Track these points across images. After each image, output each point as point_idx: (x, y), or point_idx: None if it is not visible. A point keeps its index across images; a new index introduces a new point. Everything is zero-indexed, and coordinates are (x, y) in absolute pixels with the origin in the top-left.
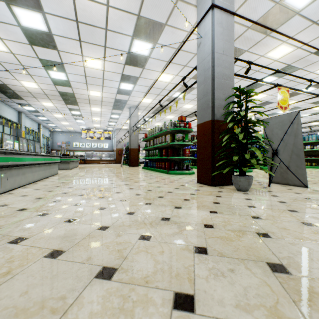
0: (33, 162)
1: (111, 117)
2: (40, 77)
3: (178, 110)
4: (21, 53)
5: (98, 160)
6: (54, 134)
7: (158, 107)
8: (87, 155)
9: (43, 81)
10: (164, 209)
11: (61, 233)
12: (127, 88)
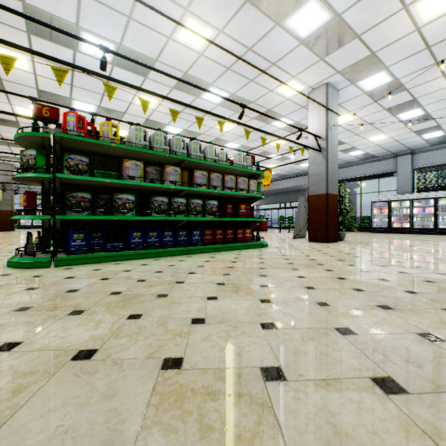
0: None
1: None
2: None
3: None
4: None
5: None
6: None
7: None
8: None
9: None
10: (414, 244)
11: None
12: None
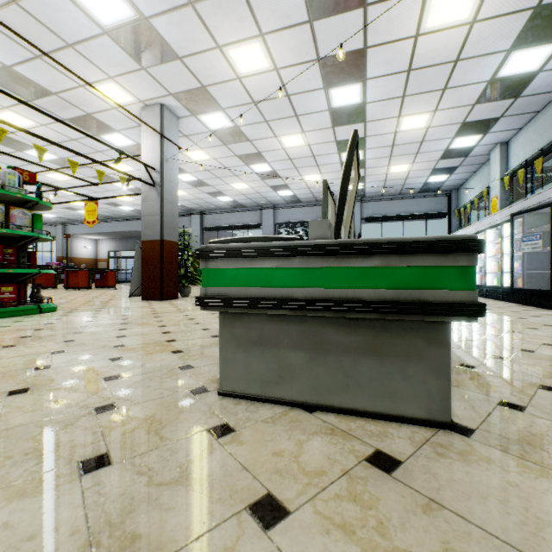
0: None
1: None
2: None
3: None
4: None
5: None
6: None
7: None
8: None
9: None
10: None
11: None
12: None
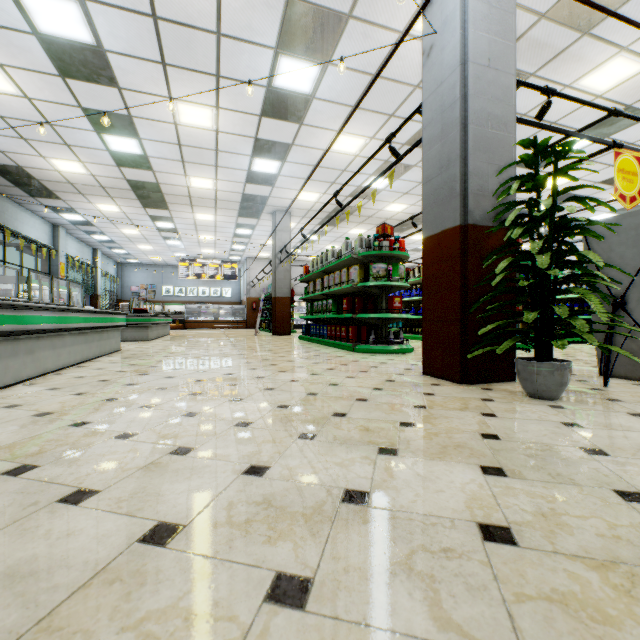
0: (55, 326)
1: (237, 234)
2: (87, 149)
3: (374, 216)
4: (45, 97)
5: (211, 322)
6: (124, 269)
7: (333, 211)
8: (190, 311)
9: (95, 158)
10: (351, 457)
11: (25, 552)
12: (267, 170)
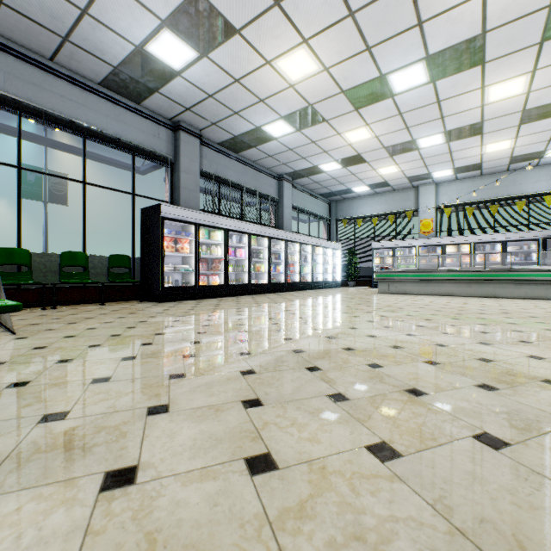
0: None
1: None
2: None
3: None
4: None
5: None
6: None
7: None
8: None
9: None
10: None
11: None
12: None
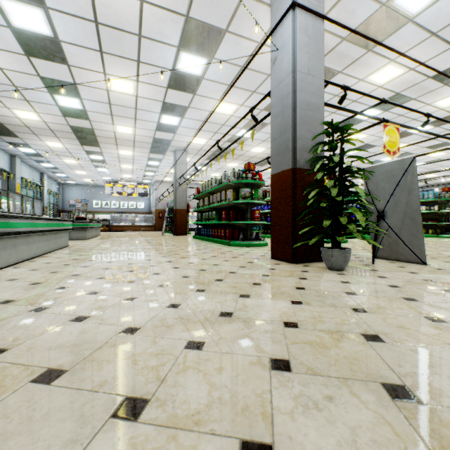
0: (29, 229)
1: (149, 165)
2: (42, 104)
3: (243, 155)
4: (13, 68)
5: (129, 226)
6: (64, 188)
7: (216, 151)
8: (114, 218)
9: (47, 110)
10: (224, 299)
11: (63, 339)
12: (171, 122)
